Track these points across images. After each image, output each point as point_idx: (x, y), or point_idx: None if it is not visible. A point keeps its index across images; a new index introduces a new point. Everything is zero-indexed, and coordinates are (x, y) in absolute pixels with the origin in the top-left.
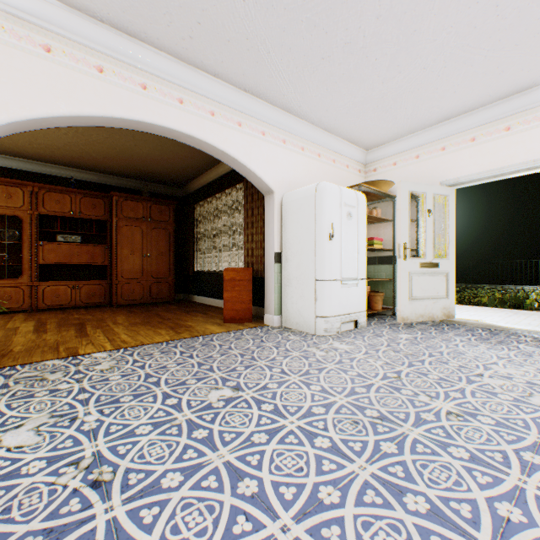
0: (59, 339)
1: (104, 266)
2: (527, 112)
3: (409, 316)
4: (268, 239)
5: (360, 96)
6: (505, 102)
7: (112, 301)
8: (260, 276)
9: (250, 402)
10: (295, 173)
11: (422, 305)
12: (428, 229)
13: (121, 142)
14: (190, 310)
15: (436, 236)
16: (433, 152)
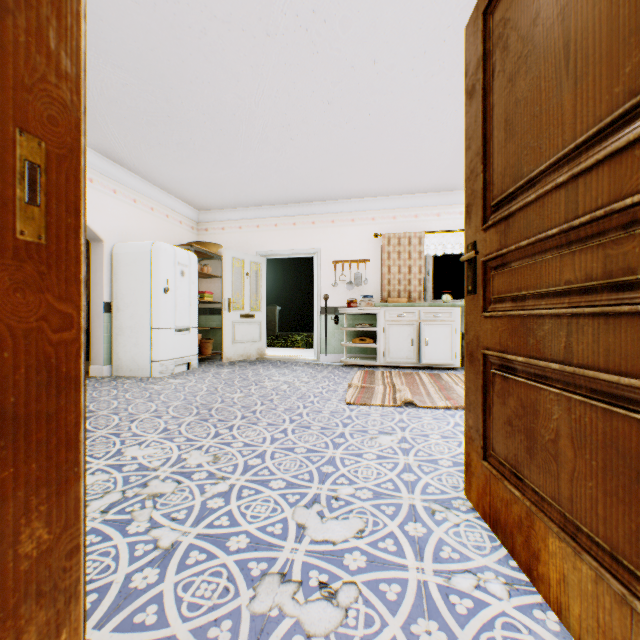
0: None
1: None
2: (304, 217)
3: (233, 357)
4: (96, 287)
5: (193, 175)
6: (293, 206)
7: None
8: None
9: (109, 414)
10: (128, 224)
11: (243, 347)
12: (247, 288)
13: None
14: None
15: (254, 293)
16: (252, 227)
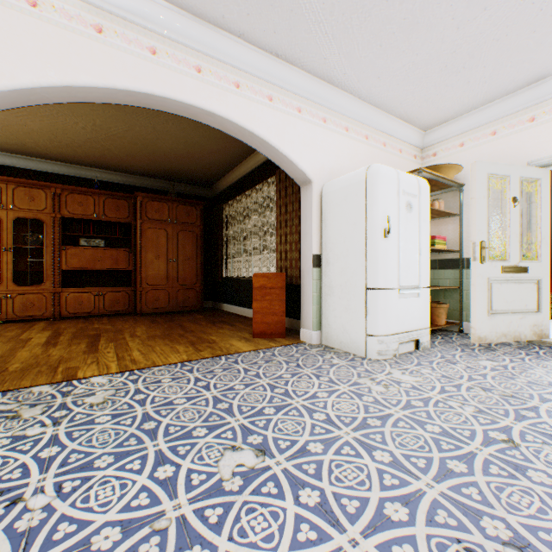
0: (64, 355)
1: (129, 271)
2: None
3: (488, 336)
4: (305, 238)
5: (424, 52)
6: None
7: (137, 309)
8: (295, 283)
9: (281, 482)
10: (338, 158)
11: (505, 320)
12: (512, 222)
13: (142, 135)
14: (216, 321)
15: (522, 232)
16: (516, 125)
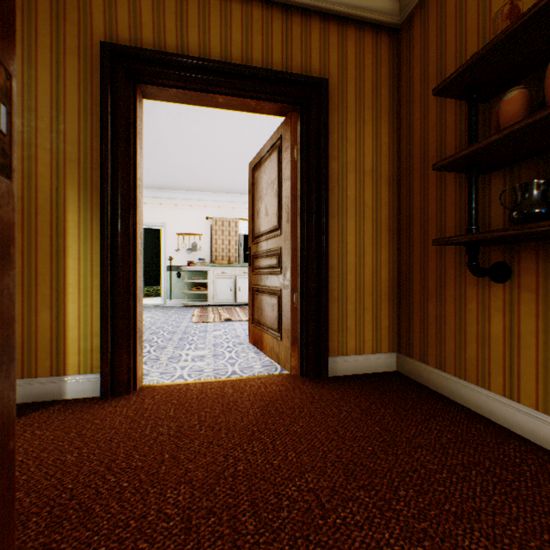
0: None
1: None
2: (154, 199)
3: None
4: None
5: None
6: (145, 190)
7: None
8: None
9: None
10: None
11: None
12: None
13: None
14: None
15: None
16: None
